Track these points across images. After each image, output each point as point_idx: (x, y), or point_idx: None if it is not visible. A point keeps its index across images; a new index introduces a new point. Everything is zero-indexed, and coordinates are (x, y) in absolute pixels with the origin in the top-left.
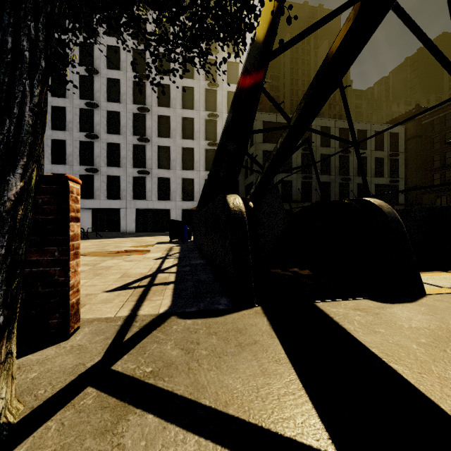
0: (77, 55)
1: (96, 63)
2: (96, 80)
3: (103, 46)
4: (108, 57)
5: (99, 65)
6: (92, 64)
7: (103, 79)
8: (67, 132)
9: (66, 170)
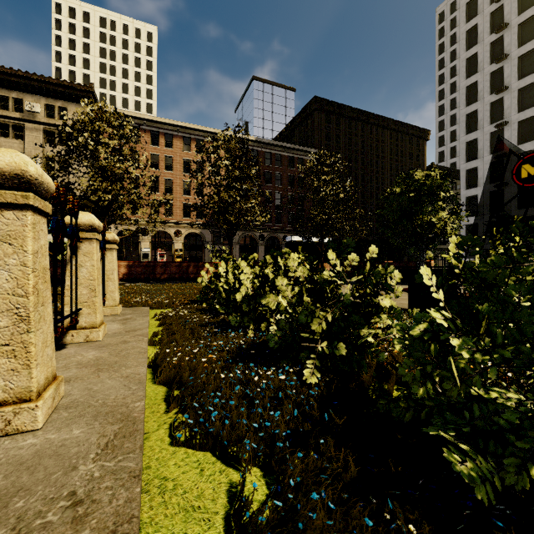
0: (487, 117)
1: (505, 114)
2: (505, 130)
3: (514, 93)
4: (520, 100)
5: (509, 113)
6: (502, 116)
7: (514, 125)
8: (478, 187)
9: (477, 220)
